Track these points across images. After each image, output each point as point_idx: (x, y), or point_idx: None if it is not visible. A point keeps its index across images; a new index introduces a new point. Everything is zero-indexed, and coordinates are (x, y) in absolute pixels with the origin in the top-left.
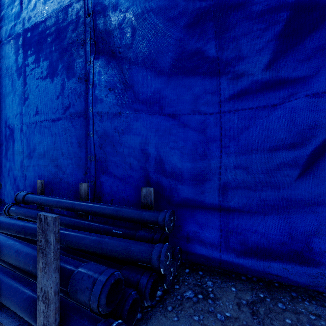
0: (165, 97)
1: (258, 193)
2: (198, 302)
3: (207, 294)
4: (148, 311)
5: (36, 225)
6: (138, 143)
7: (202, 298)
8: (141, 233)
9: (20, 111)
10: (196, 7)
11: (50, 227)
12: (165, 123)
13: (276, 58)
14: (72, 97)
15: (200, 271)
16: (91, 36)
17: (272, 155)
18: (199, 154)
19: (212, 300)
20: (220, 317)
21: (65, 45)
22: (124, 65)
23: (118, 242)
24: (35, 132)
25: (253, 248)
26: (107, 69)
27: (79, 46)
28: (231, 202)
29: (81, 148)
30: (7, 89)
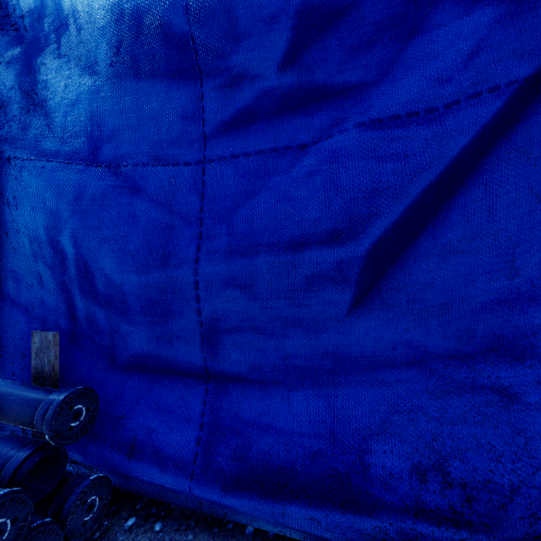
0: (104, 125)
1: (277, 341)
2: None
3: None
4: None
5: None
6: (44, 229)
7: None
8: None
9: None
10: None
11: None
12: (96, 182)
13: (309, 41)
14: None
15: (159, 522)
16: None
17: (294, 257)
18: (157, 253)
19: None
20: None
21: None
22: (35, 56)
23: None
24: None
25: (259, 469)
26: None
27: None
28: (226, 362)
29: None
30: None
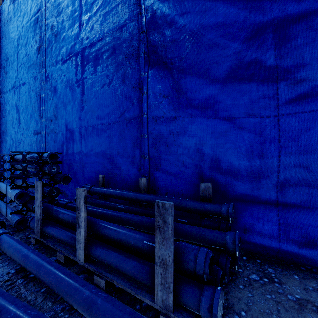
0: (219, 102)
1: None
2: (265, 284)
3: (271, 278)
4: (223, 287)
5: (114, 212)
6: (194, 144)
7: (269, 282)
8: (206, 222)
9: (79, 117)
10: (255, 22)
11: (168, 211)
12: (221, 125)
13: None
14: (127, 104)
15: (257, 260)
16: (145, 50)
17: None
18: (257, 153)
19: (278, 284)
20: (291, 297)
21: (120, 59)
22: (176, 74)
23: (192, 228)
24: (93, 134)
25: (315, 241)
26: (160, 79)
27: (133, 60)
28: (288, 198)
29: (135, 148)
30: (67, 99)
